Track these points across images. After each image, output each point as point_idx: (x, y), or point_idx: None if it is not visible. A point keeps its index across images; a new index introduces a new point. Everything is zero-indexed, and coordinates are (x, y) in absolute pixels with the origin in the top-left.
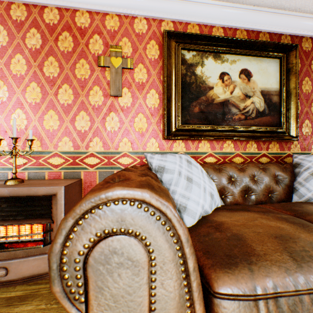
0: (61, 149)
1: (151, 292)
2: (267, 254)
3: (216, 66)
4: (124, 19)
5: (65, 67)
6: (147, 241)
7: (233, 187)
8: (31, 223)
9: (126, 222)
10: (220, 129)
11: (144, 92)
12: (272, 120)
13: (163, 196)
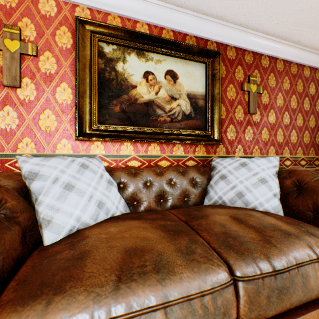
0: None
1: None
2: (94, 276)
3: (140, 64)
4: None
5: None
6: None
7: (147, 192)
8: None
9: None
10: (144, 131)
11: (53, 85)
12: (198, 124)
13: None
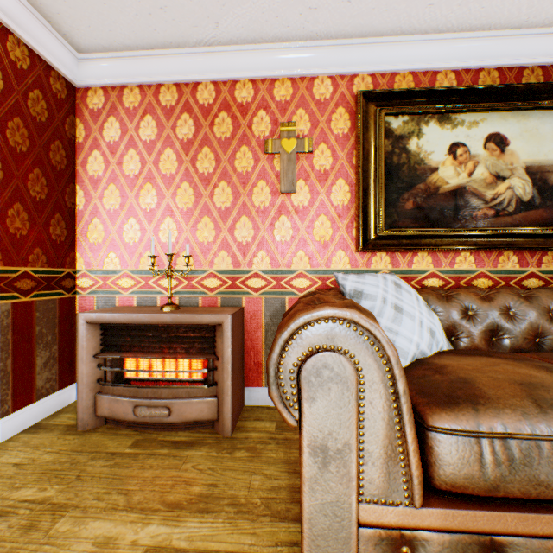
0: (218, 267)
1: (360, 410)
2: (501, 398)
3: (443, 135)
4: (299, 83)
5: (222, 159)
6: (356, 359)
7: (469, 324)
8: (193, 358)
9: (336, 340)
10: (450, 234)
11: (328, 184)
12: (547, 215)
13: (370, 318)
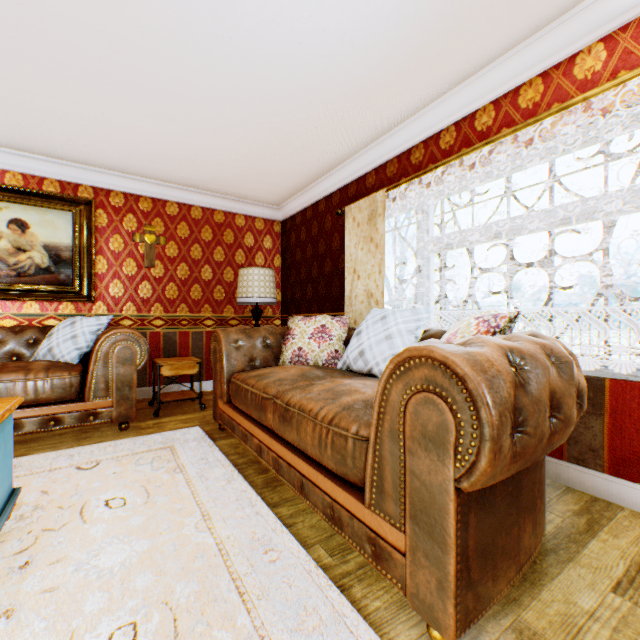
0: None
1: None
2: None
3: None
4: None
5: None
6: None
7: None
8: None
9: None
10: None
11: None
12: (63, 279)
13: None
